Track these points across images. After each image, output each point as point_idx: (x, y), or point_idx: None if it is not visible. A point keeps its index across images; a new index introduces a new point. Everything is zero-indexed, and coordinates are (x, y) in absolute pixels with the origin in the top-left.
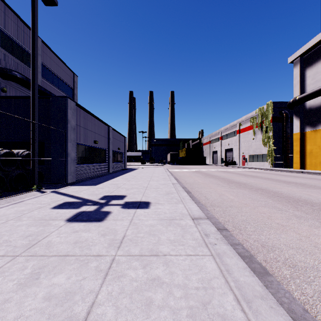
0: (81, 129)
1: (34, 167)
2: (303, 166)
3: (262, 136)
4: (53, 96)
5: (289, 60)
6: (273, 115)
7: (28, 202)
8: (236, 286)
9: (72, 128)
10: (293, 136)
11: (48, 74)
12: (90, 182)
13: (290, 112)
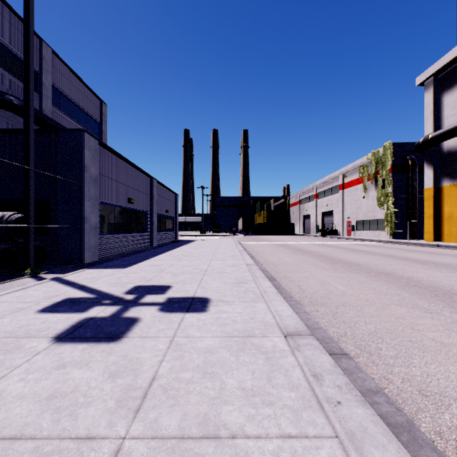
0: (106, 180)
1: (29, 239)
2: (439, 236)
3: (377, 193)
4: (62, 129)
5: (417, 81)
6: (393, 162)
7: (4, 299)
8: None
9: (93, 179)
10: (422, 192)
11: (63, 101)
12: (118, 263)
13: (418, 158)
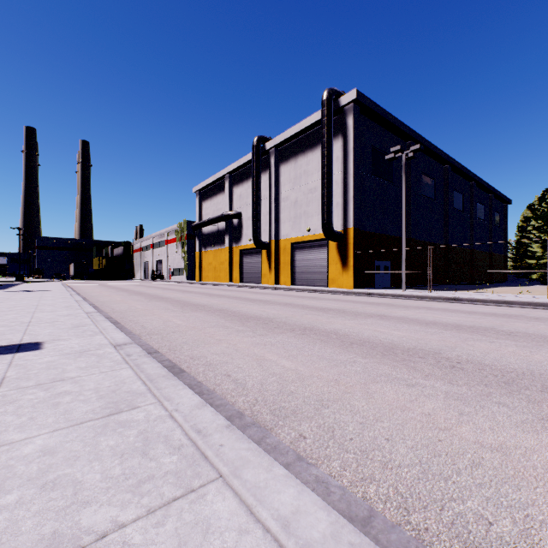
0: None
1: None
2: (202, 278)
3: (182, 251)
4: None
5: (193, 190)
6: (188, 233)
7: None
8: (69, 291)
9: None
10: None
11: None
12: None
13: None
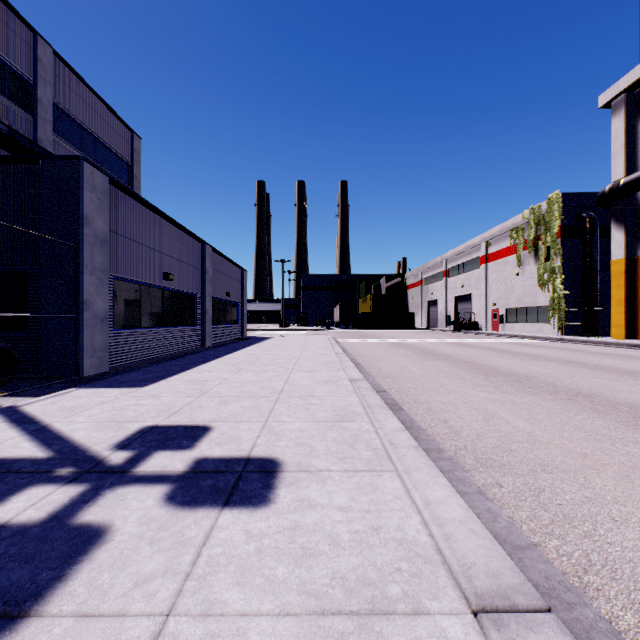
0: (126, 243)
1: None
2: (634, 332)
3: (538, 268)
4: (46, 156)
5: (600, 100)
6: (563, 222)
7: None
8: None
9: (99, 239)
10: (605, 267)
11: (71, 128)
12: (136, 376)
13: (599, 216)
